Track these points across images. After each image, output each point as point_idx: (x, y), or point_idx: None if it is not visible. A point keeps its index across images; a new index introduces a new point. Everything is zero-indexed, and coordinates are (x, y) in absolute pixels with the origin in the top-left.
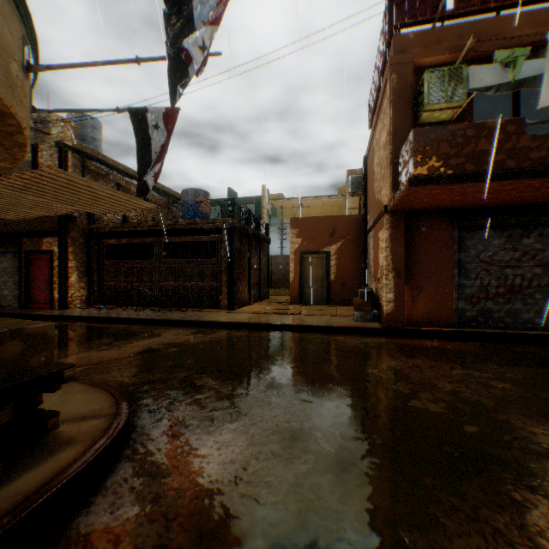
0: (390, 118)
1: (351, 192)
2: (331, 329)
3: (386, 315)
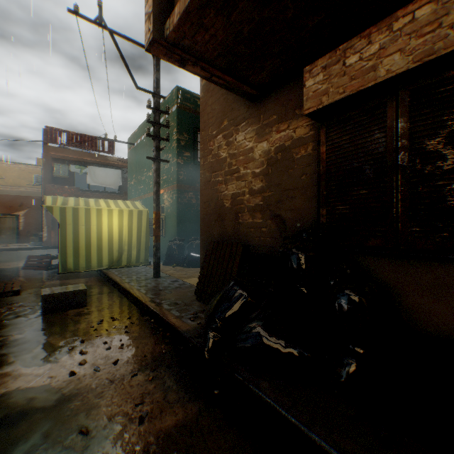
0: (44, 173)
1: (36, 183)
2: (17, 249)
3: (45, 242)
